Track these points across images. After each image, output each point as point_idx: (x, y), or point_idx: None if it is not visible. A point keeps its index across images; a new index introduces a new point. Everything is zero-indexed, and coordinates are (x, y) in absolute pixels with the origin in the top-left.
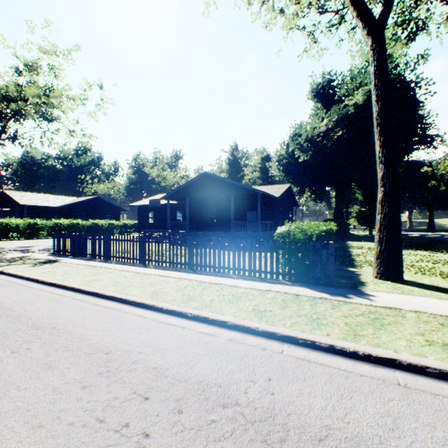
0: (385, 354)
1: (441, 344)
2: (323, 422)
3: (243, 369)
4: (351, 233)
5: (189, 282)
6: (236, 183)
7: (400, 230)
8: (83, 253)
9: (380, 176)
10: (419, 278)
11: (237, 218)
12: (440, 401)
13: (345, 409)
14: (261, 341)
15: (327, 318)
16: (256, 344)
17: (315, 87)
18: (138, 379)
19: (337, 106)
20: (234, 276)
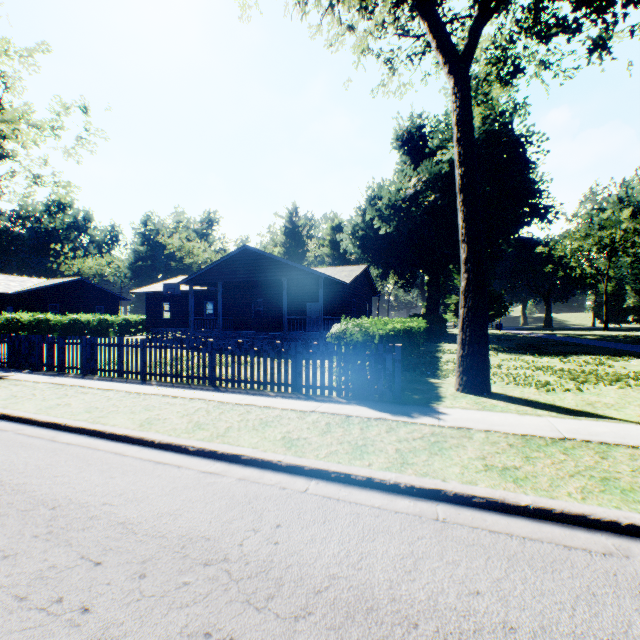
0: (430, 484)
1: (500, 468)
2: (329, 571)
3: (247, 515)
4: (450, 332)
5: (204, 404)
6: (290, 263)
7: (486, 329)
8: (48, 365)
9: (463, 259)
10: (510, 390)
11: (293, 312)
12: (477, 535)
13: (362, 553)
14: (283, 479)
15: (376, 444)
16: (275, 482)
17: (401, 134)
18: (93, 539)
19: (429, 162)
20: (271, 393)
